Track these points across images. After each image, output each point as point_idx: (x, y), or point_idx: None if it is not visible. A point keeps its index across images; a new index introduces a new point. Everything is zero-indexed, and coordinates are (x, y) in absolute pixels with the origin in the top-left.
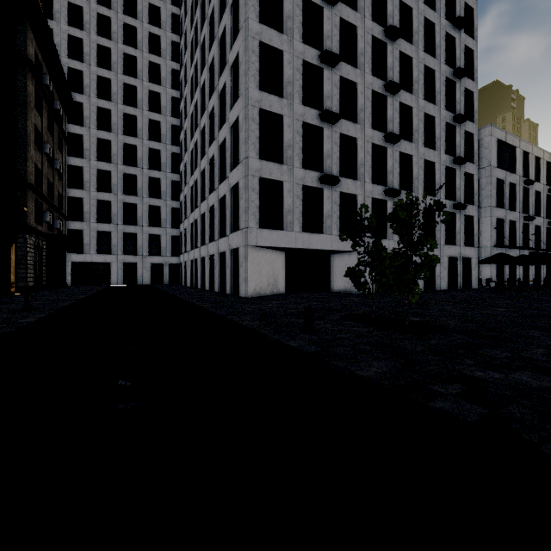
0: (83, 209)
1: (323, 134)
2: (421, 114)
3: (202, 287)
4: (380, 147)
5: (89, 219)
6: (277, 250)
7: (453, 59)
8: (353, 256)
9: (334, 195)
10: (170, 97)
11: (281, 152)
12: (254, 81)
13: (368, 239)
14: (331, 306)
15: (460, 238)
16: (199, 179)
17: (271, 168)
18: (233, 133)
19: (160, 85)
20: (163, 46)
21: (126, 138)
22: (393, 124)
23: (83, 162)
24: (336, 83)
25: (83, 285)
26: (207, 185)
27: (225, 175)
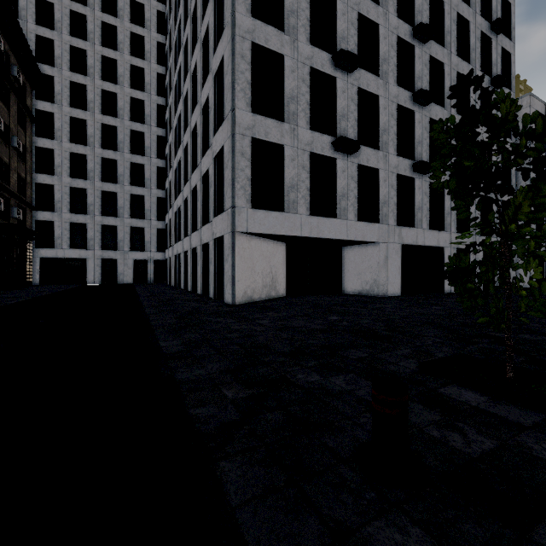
0: (54, 198)
1: (336, 86)
2: (454, 73)
3: (185, 287)
4: (407, 111)
5: (61, 208)
6: (276, 241)
7: (488, 12)
8: (373, 248)
9: (350, 167)
10: (156, 73)
11: (280, 107)
12: (244, 3)
13: (393, 227)
14: (364, 323)
15: (496, 229)
16: (182, 158)
17: (268, 126)
18: (218, 84)
19: (144, 60)
20: (147, 15)
21: (104, 117)
22: (422, 82)
23: (53, 144)
24: (353, 20)
25: (55, 284)
26: (190, 162)
27: (209, 143)
